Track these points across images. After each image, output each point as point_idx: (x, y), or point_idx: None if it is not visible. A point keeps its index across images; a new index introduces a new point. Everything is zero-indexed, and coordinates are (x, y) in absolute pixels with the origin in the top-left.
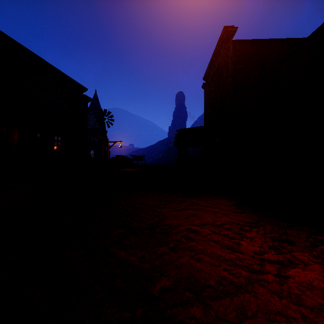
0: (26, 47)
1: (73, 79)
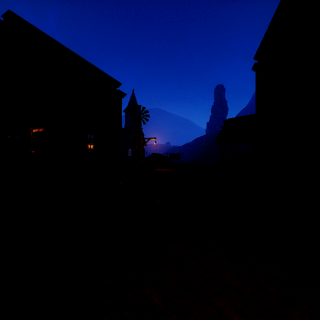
0: (56, 41)
1: (106, 74)
